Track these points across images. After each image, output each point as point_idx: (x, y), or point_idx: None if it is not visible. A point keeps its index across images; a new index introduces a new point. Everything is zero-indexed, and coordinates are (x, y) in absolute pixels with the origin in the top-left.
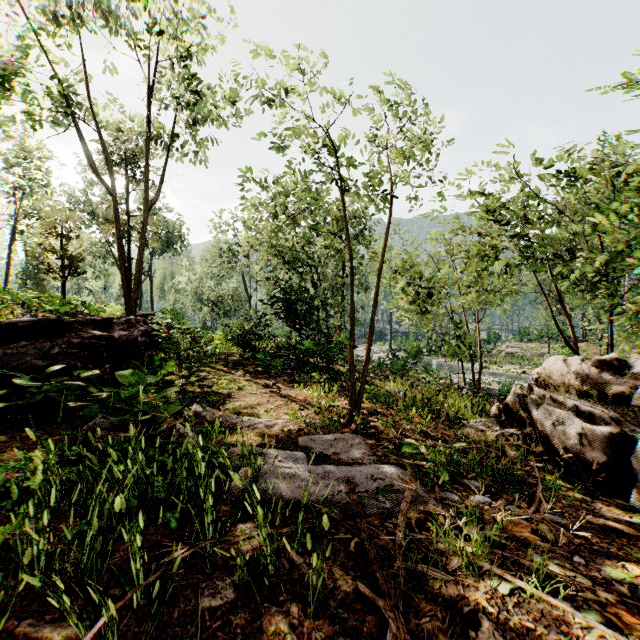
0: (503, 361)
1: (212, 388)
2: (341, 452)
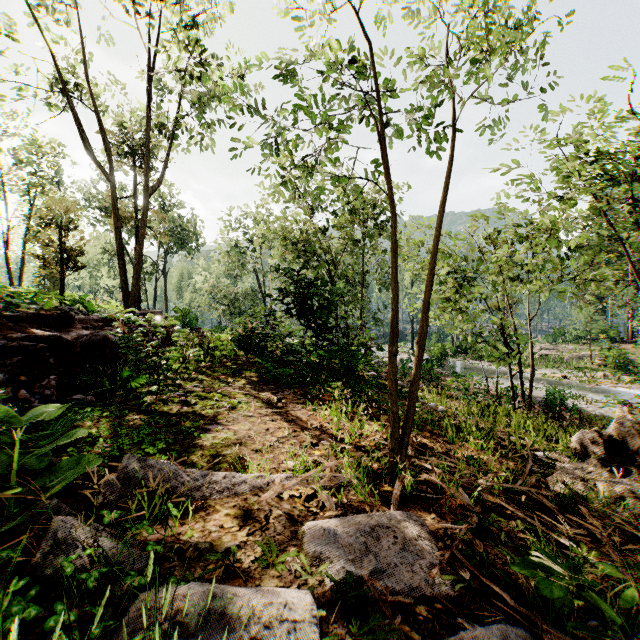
0: (537, 364)
1: (195, 407)
2: (387, 567)
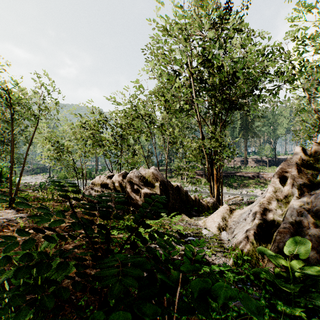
0: None
1: None
2: (3, 215)
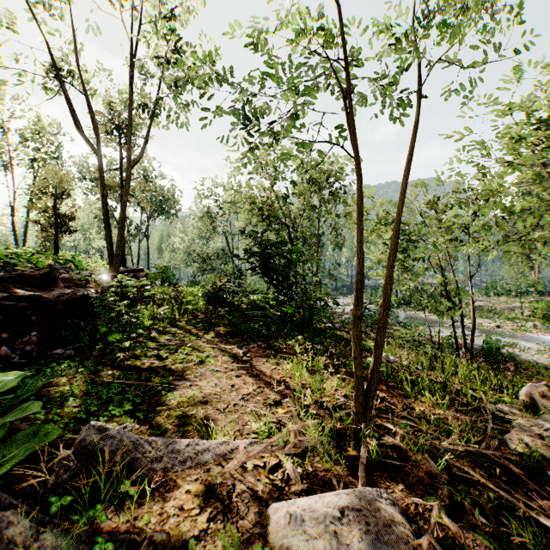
0: None
1: (165, 361)
2: None
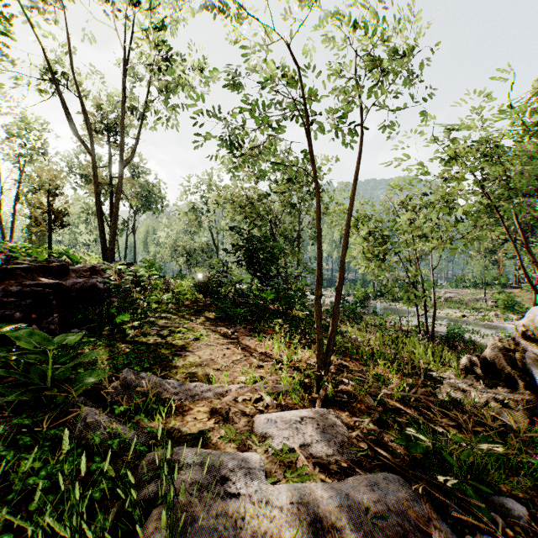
0: (442, 305)
1: (167, 338)
2: (311, 442)
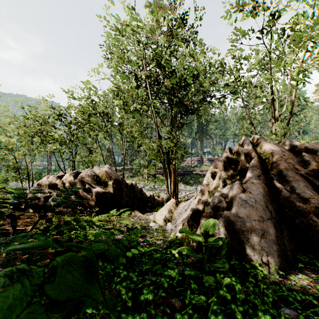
0: None
1: None
2: None
